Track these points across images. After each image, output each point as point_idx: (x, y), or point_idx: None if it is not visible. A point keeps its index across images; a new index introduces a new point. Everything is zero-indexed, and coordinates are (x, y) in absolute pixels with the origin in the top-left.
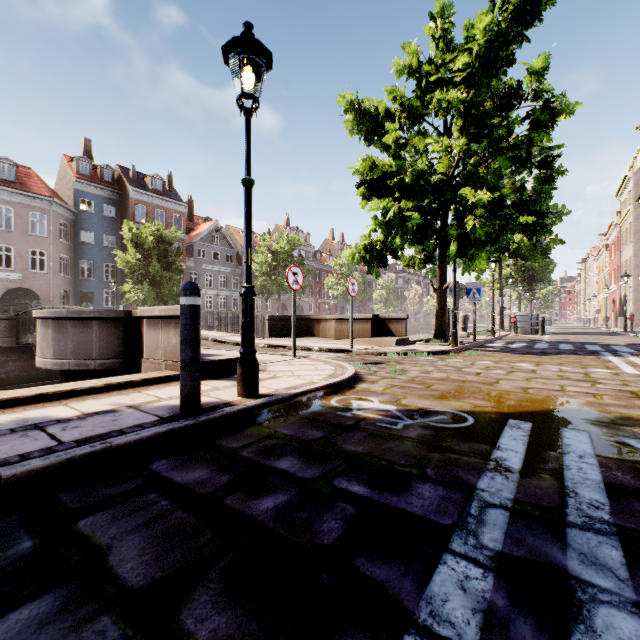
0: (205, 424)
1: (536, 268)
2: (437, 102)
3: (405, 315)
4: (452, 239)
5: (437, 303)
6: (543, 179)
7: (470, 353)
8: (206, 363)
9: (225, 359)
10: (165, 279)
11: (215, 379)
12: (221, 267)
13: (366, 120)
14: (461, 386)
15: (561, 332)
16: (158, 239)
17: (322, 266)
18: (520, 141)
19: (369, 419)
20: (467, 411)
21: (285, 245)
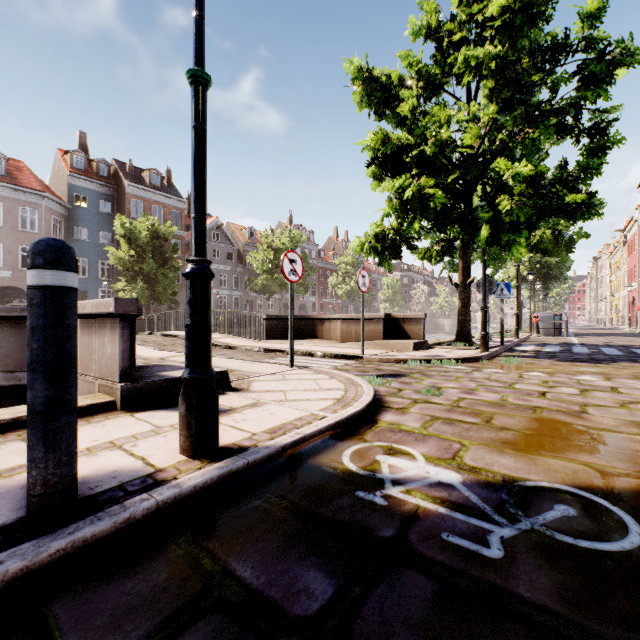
0: (63, 556)
1: (552, 265)
2: (462, 63)
3: (423, 314)
4: (482, 223)
5: (459, 300)
6: (592, 150)
7: (508, 360)
8: (157, 383)
9: None
10: (160, 277)
11: (167, 408)
12: (222, 265)
13: (377, 90)
14: (537, 420)
15: (583, 333)
16: (153, 234)
17: (326, 265)
18: (565, 104)
19: (423, 518)
20: (599, 489)
21: (287, 242)
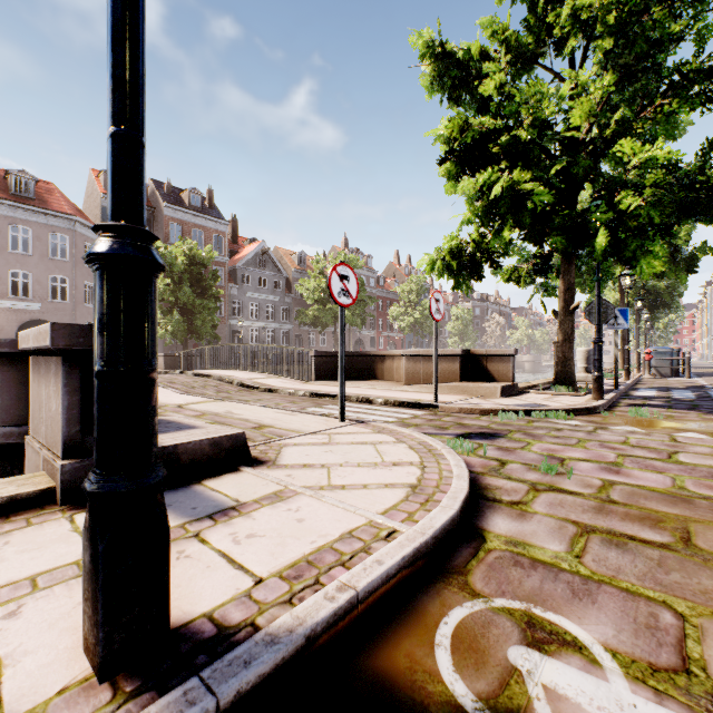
0: None
1: (661, 290)
2: (566, 21)
3: (512, 350)
4: (597, 228)
5: (560, 332)
6: None
7: (638, 413)
8: None
9: (181, 444)
10: (198, 308)
11: None
12: (268, 295)
13: (452, 67)
14: None
15: (706, 373)
16: (191, 260)
17: (386, 294)
18: None
19: None
20: None
21: None
